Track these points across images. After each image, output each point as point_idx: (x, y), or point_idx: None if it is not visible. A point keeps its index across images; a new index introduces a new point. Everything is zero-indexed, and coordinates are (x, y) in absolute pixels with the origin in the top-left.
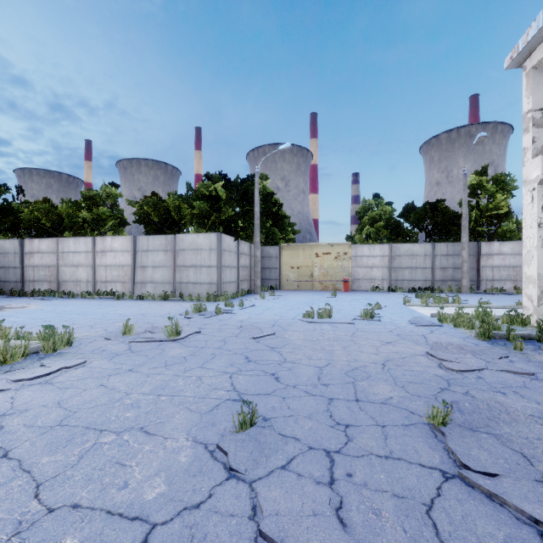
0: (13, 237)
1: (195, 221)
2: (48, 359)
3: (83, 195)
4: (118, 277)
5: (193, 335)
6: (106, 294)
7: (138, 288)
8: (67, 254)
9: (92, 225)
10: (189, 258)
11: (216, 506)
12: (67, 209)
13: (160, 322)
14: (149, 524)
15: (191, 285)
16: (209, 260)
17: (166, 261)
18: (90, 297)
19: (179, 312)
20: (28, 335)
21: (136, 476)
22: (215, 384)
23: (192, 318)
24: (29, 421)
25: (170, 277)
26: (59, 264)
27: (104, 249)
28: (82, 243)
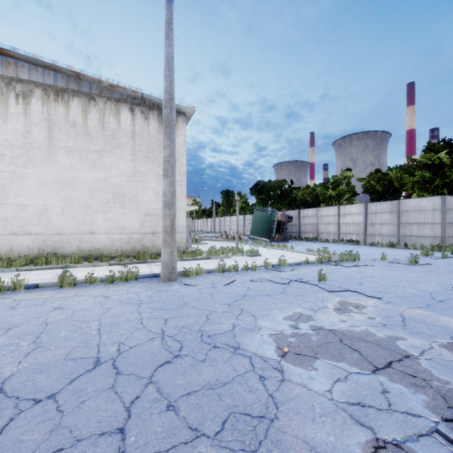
0: (288, 208)
1: (416, 186)
2: (355, 263)
3: (327, 180)
4: (354, 230)
5: (426, 265)
6: (347, 241)
7: (369, 239)
8: (322, 217)
9: (335, 198)
10: (412, 217)
11: (452, 295)
12: (320, 190)
13: (398, 258)
14: (430, 292)
15: (414, 238)
16: (432, 219)
17: (391, 220)
18: (337, 242)
19: (408, 255)
20: (339, 254)
21: (420, 287)
22: (447, 280)
23: (421, 258)
24: (371, 274)
25: (394, 232)
26: (318, 223)
27: (345, 213)
28: (331, 210)
